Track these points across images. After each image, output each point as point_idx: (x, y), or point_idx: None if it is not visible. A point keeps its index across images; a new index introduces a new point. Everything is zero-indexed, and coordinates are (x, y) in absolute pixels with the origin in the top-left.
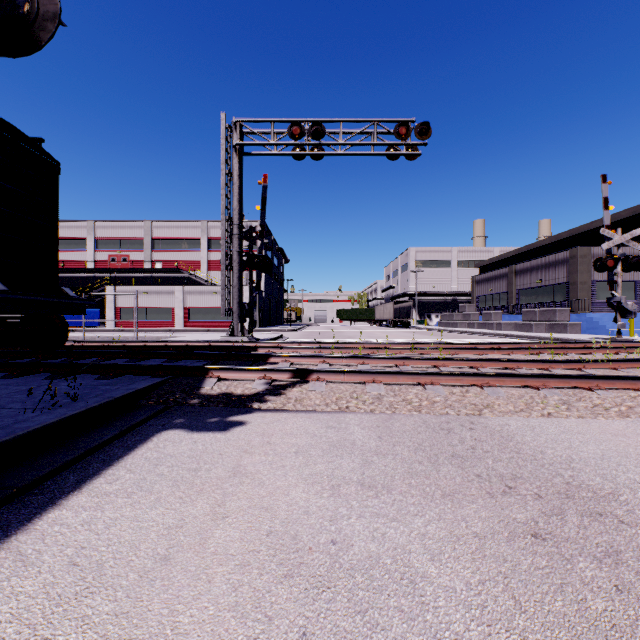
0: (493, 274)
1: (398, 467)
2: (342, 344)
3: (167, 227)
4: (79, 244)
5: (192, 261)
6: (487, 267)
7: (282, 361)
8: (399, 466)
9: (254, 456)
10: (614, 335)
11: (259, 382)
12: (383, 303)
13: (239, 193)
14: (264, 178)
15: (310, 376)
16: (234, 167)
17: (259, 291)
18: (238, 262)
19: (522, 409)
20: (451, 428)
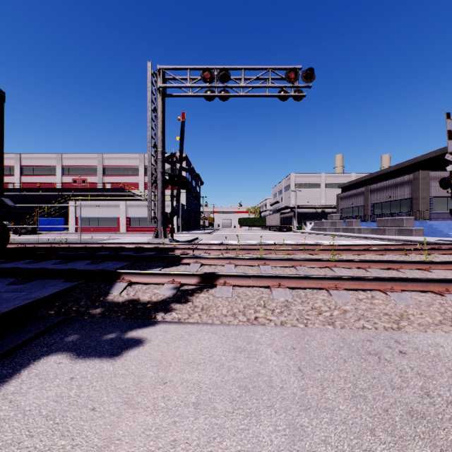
0: (353, 192)
1: (345, 446)
2: (244, 245)
3: (114, 158)
4: (50, 171)
5: (133, 183)
6: (347, 187)
7: (193, 262)
8: (345, 443)
9: (137, 414)
10: (450, 237)
11: (167, 287)
12: (272, 214)
13: (162, 126)
14: (182, 115)
15: (217, 280)
16: (158, 105)
17: (181, 205)
18: (161, 180)
19: (440, 320)
20: (378, 351)
